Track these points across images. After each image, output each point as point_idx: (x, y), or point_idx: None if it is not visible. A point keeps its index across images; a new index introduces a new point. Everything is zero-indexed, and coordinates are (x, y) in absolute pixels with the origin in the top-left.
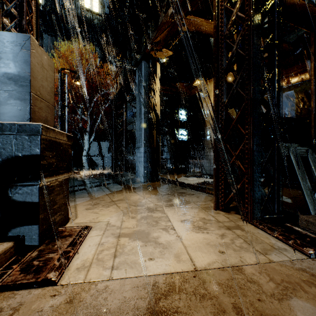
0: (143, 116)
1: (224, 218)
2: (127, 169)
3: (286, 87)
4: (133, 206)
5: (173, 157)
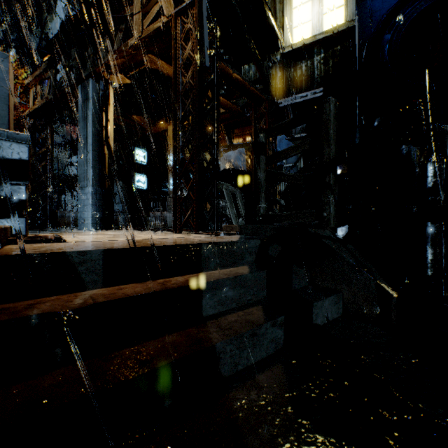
0: (91, 148)
1: (179, 234)
2: (54, 224)
3: (241, 144)
4: (93, 234)
5: (127, 210)
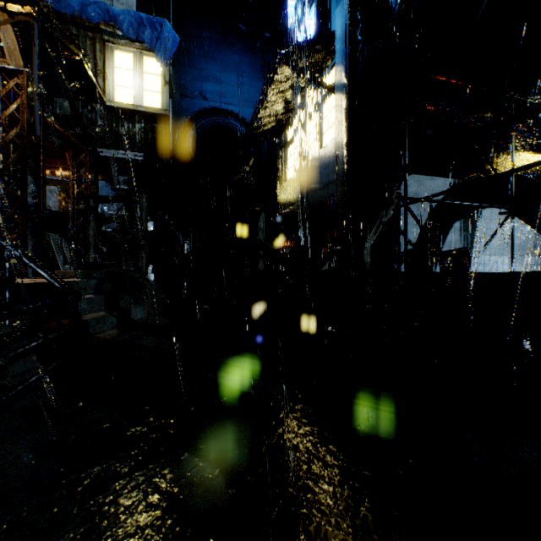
0: None
1: None
2: None
3: (50, 180)
4: None
5: None
